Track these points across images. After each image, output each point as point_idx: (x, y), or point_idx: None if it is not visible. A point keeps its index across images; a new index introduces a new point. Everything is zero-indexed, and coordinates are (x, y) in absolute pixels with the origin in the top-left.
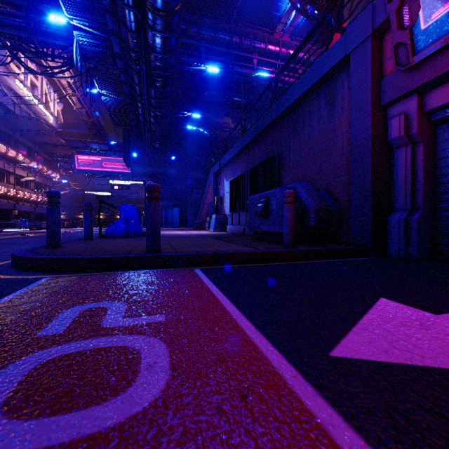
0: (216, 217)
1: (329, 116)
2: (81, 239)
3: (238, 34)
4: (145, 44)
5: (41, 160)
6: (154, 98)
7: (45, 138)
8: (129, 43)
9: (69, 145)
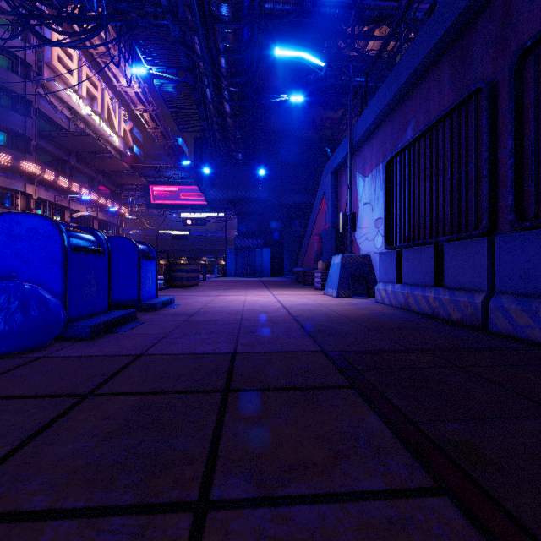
0: (343, 262)
1: None
2: None
3: None
4: None
5: (107, 193)
6: (222, 52)
7: (107, 163)
8: None
9: (142, 174)
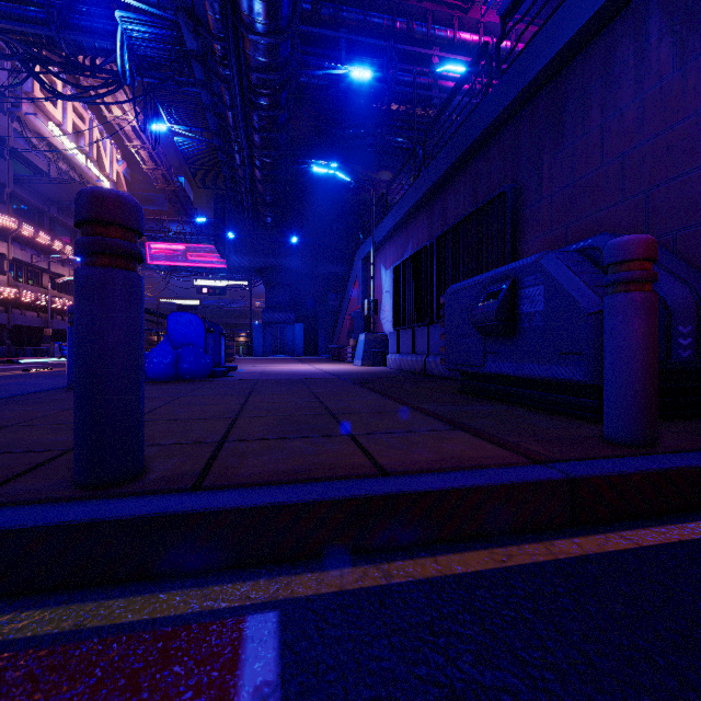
0: (366, 339)
1: (682, 53)
2: (64, 387)
3: (405, 16)
4: (235, 18)
5: None
6: (258, 130)
7: None
8: (209, 23)
9: None
